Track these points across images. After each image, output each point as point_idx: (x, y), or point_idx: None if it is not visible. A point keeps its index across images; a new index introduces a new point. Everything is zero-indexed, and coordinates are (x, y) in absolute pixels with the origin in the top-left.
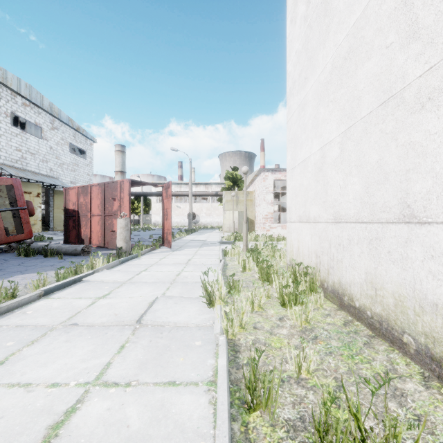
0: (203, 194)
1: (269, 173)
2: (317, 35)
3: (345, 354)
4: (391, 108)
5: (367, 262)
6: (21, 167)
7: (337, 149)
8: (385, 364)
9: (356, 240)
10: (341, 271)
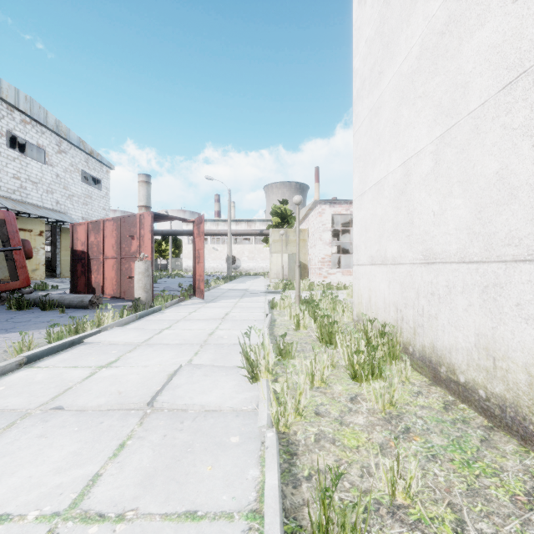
0: (244, 233)
1: (327, 206)
2: (397, 11)
3: (456, 460)
4: (522, 90)
5: (480, 319)
6: (19, 198)
7: (429, 161)
8: (522, 478)
9: (461, 287)
10: (435, 331)
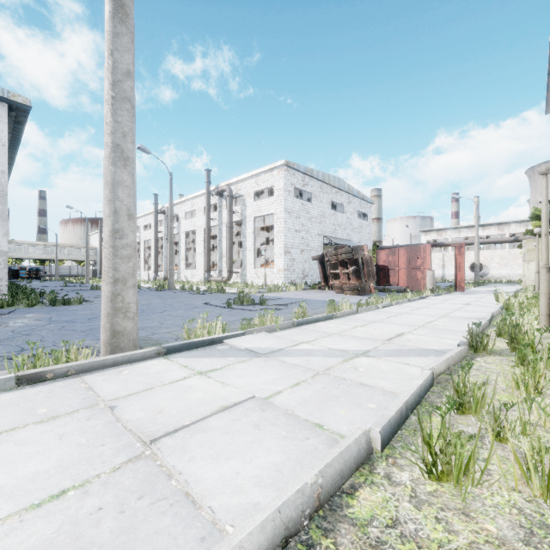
0: (494, 241)
1: None
2: None
3: None
4: None
5: None
6: (334, 236)
7: None
8: None
9: None
10: None
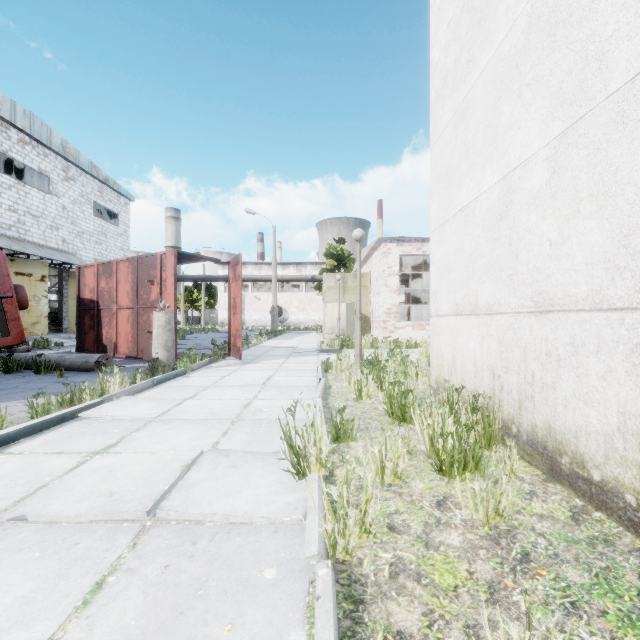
0: (293, 278)
1: (393, 244)
2: None
3: (610, 612)
4: None
5: (627, 392)
6: (16, 236)
7: (542, 171)
8: None
9: (594, 346)
10: (553, 406)
